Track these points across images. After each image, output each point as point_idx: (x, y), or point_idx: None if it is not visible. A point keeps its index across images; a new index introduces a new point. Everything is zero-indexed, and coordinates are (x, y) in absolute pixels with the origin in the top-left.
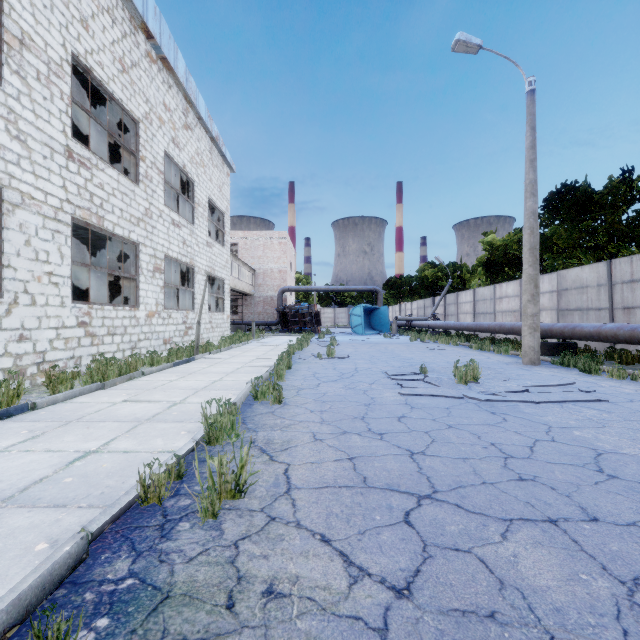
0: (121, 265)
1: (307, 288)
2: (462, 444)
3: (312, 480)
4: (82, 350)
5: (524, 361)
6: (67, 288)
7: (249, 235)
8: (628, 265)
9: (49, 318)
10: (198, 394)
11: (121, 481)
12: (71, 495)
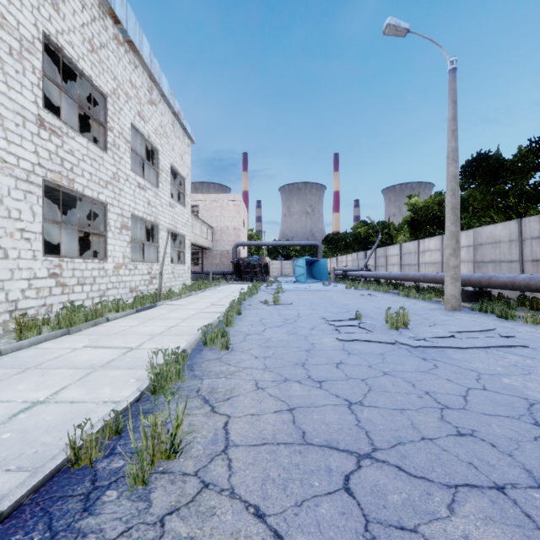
0: (95, 223)
1: (258, 243)
2: (398, 393)
3: (251, 436)
4: (53, 298)
5: (447, 307)
6: (39, 243)
7: (208, 198)
8: (537, 223)
9: (21, 270)
10: (154, 340)
11: (59, 437)
12: (3, 455)
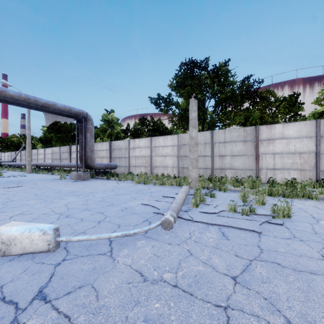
0: None
1: None
2: None
3: None
4: None
5: (26, 172)
6: None
7: None
8: (62, 148)
9: None
10: None
11: None
12: None
